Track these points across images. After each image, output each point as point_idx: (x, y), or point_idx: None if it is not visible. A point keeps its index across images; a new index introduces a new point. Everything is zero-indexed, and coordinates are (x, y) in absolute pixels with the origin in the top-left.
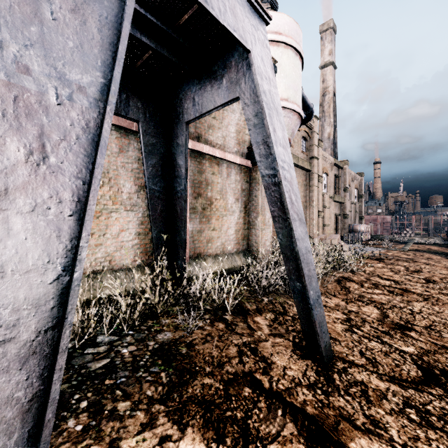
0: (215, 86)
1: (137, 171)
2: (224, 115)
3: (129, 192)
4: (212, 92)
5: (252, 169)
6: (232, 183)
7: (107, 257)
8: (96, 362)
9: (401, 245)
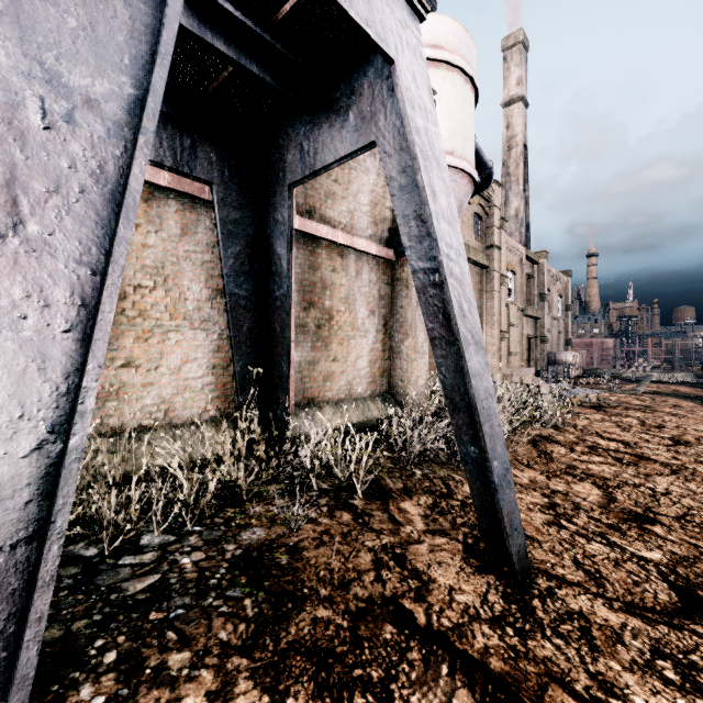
0: (336, 125)
1: (211, 265)
2: (351, 176)
3: (197, 299)
4: (331, 135)
5: (396, 264)
6: (365, 286)
7: (162, 404)
8: (136, 581)
9: (631, 385)
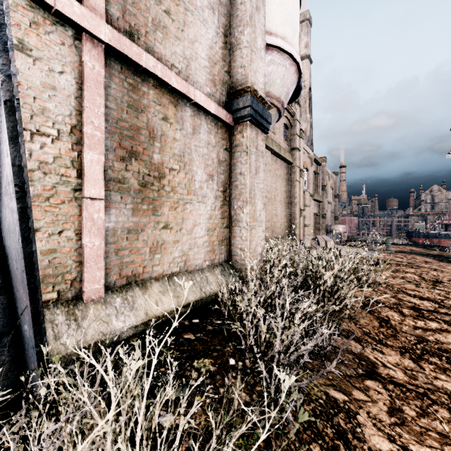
0: None
1: None
2: (187, 18)
3: None
4: None
5: (235, 130)
6: (202, 147)
7: None
8: None
9: (382, 246)
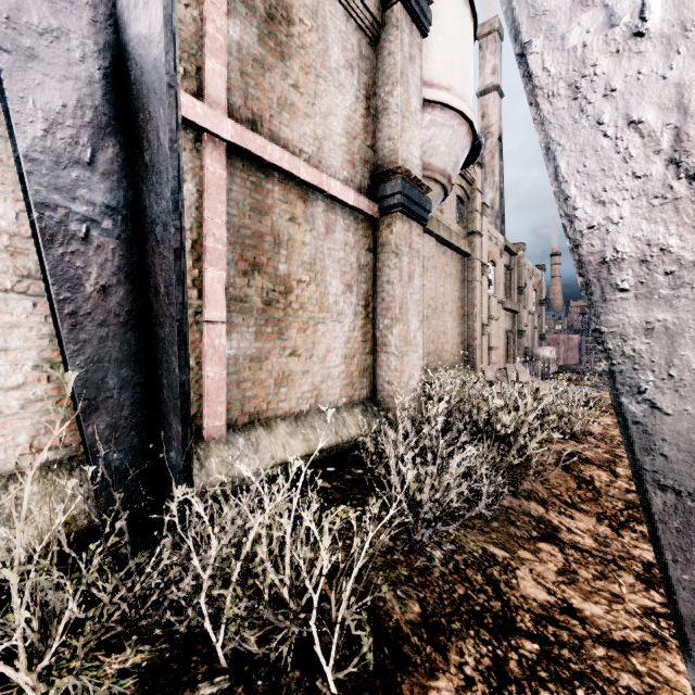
0: None
1: None
2: (319, 88)
3: (9, 231)
4: None
5: (381, 223)
6: (338, 249)
7: None
8: None
9: None
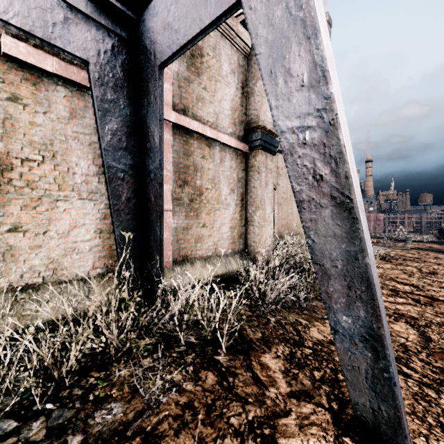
0: None
1: (98, 145)
2: (216, 87)
3: (85, 173)
4: (196, 5)
5: (250, 155)
6: (227, 171)
7: (50, 264)
8: None
9: (400, 243)
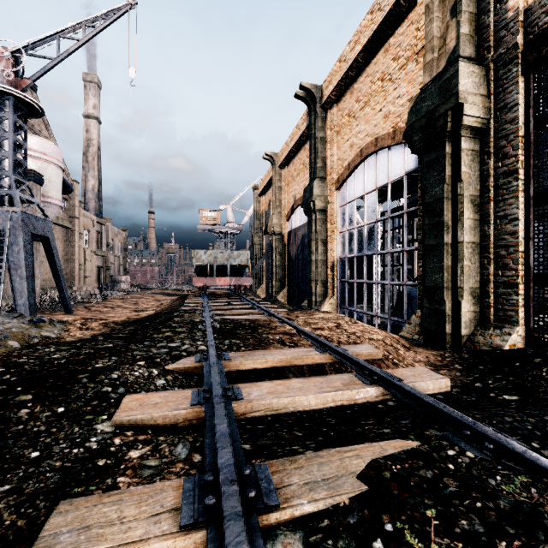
0: None
1: None
2: None
3: None
4: None
5: None
6: None
7: None
8: None
9: (149, 291)
